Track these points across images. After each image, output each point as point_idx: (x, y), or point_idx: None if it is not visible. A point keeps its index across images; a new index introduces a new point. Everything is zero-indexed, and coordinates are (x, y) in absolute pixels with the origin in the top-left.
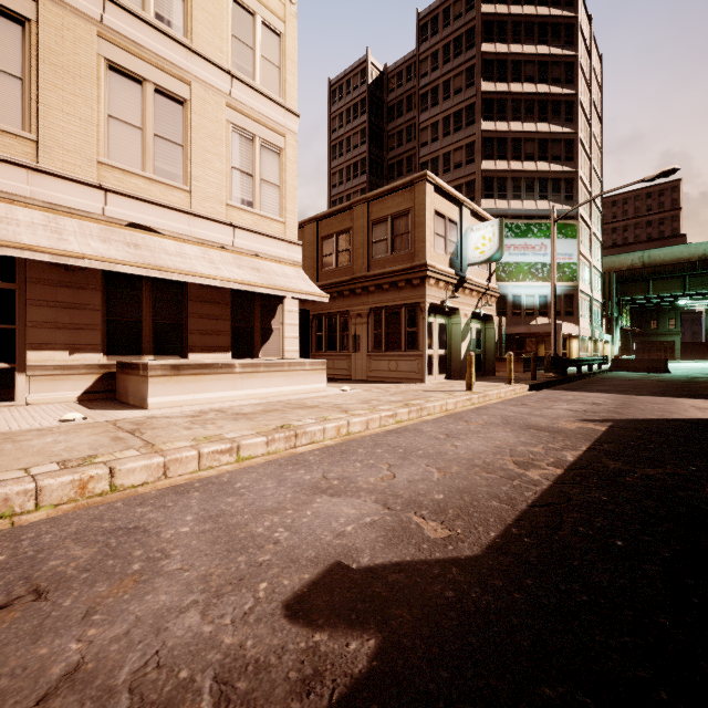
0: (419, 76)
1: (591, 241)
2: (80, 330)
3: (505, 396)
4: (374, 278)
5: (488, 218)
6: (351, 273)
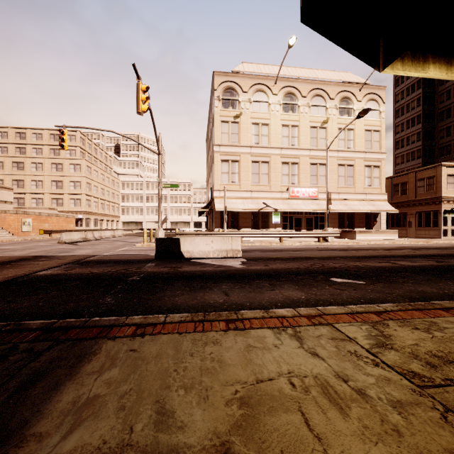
0: None
1: None
2: (334, 223)
3: None
4: (418, 201)
5: None
6: (407, 198)
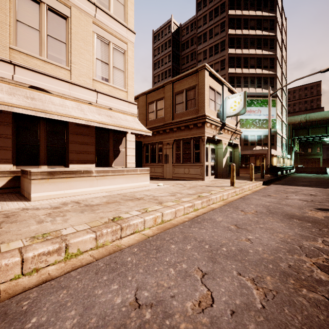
0: (197, 28)
1: (282, 109)
2: None
3: (251, 189)
4: (176, 123)
5: (236, 92)
6: (163, 121)
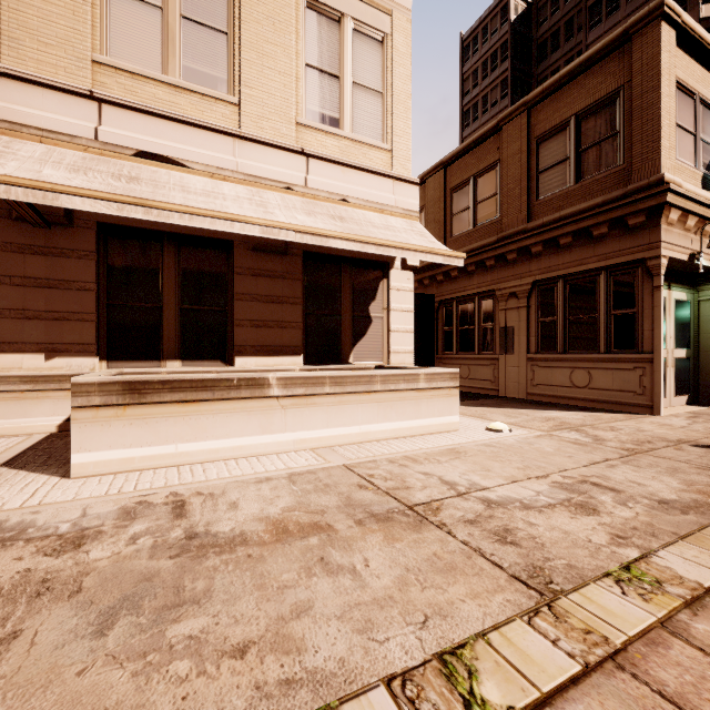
0: None
1: None
2: (62, 321)
3: None
4: (541, 229)
5: None
6: (497, 232)
